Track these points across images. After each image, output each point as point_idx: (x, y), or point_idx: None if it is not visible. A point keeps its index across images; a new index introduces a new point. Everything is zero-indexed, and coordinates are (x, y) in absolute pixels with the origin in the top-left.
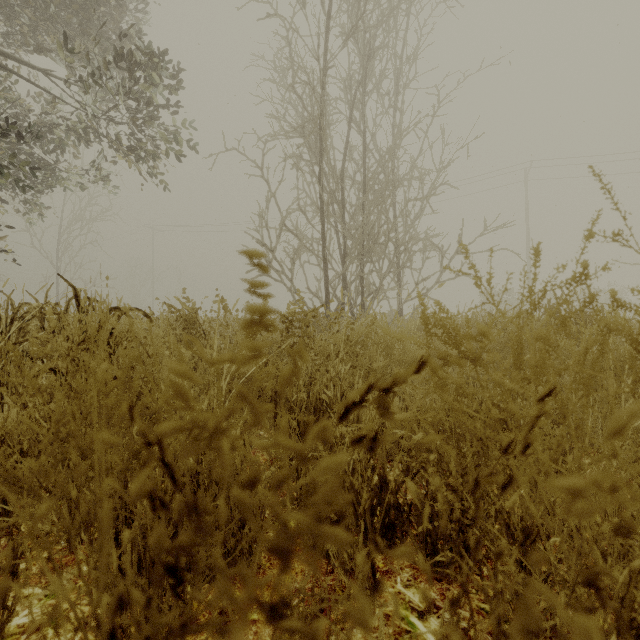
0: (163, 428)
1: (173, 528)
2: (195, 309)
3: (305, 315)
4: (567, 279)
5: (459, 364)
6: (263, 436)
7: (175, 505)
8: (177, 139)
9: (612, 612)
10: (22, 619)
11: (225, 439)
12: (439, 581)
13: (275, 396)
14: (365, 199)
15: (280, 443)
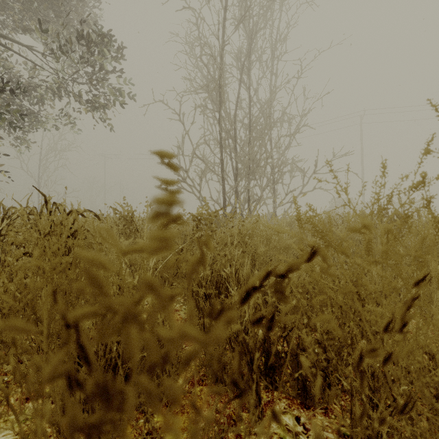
0: (77, 314)
1: (112, 371)
2: (132, 211)
3: (209, 215)
4: (409, 186)
5: (345, 252)
6: (179, 301)
7: (88, 386)
8: (121, 94)
9: (435, 433)
10: (1, 438)
11: (133, 327)
12: (307, 409)
13: None
14: (251, 136)
15: (186, 334)
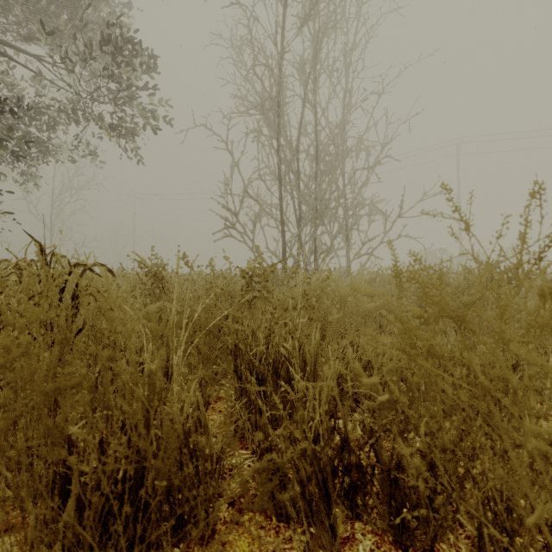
0: None
1: (117, 500)
2: (163, 265)
3: (264, 270)
4: None
5: None
6: (223, 386)
7: None
8: (152, 117)
9: None
10: None
11: None
12: (404, 551)
13: (234, 348)
14: (318, 169)
15: None
